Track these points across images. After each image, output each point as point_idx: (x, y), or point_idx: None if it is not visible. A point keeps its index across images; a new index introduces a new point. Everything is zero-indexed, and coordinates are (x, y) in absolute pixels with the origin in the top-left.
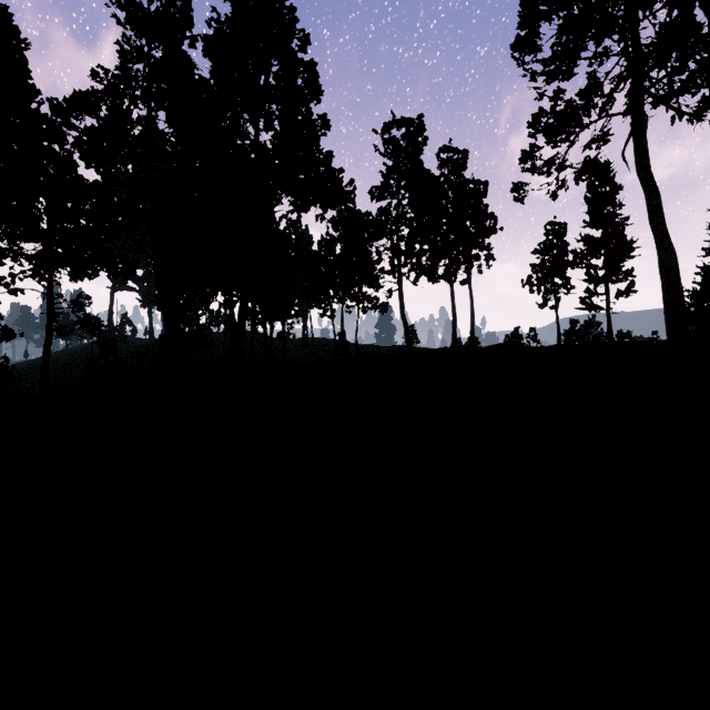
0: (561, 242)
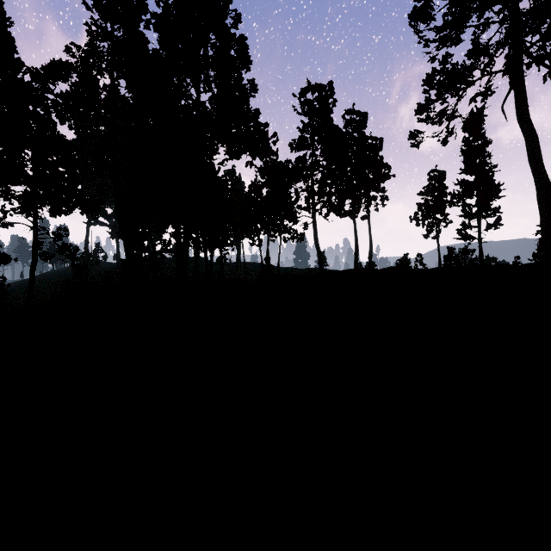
0: (442, 186)
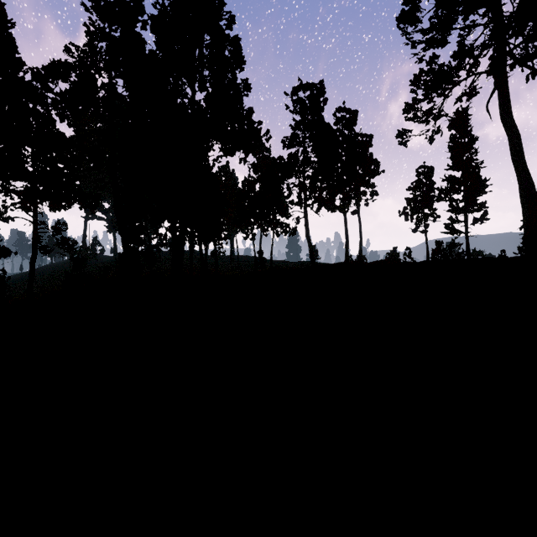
0: (430, 181)
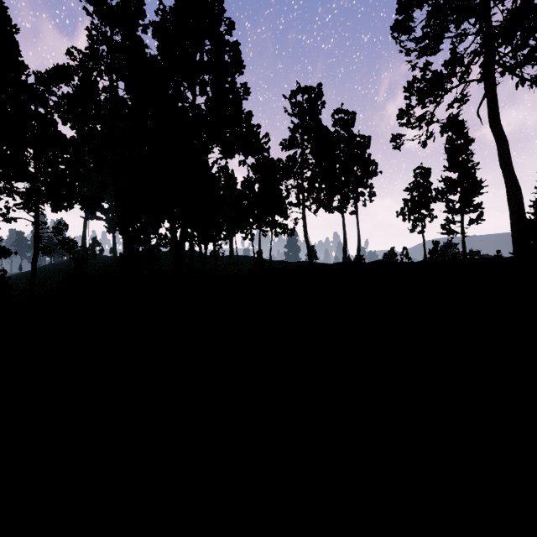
0: (427, 182)
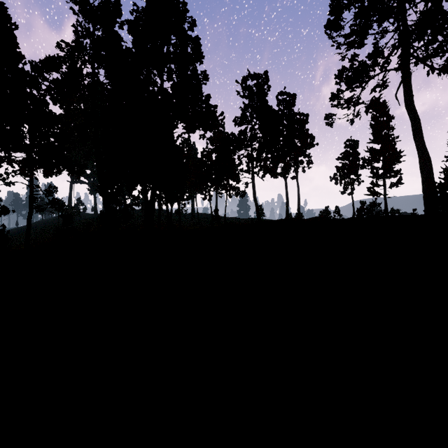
0: (355, 152)
